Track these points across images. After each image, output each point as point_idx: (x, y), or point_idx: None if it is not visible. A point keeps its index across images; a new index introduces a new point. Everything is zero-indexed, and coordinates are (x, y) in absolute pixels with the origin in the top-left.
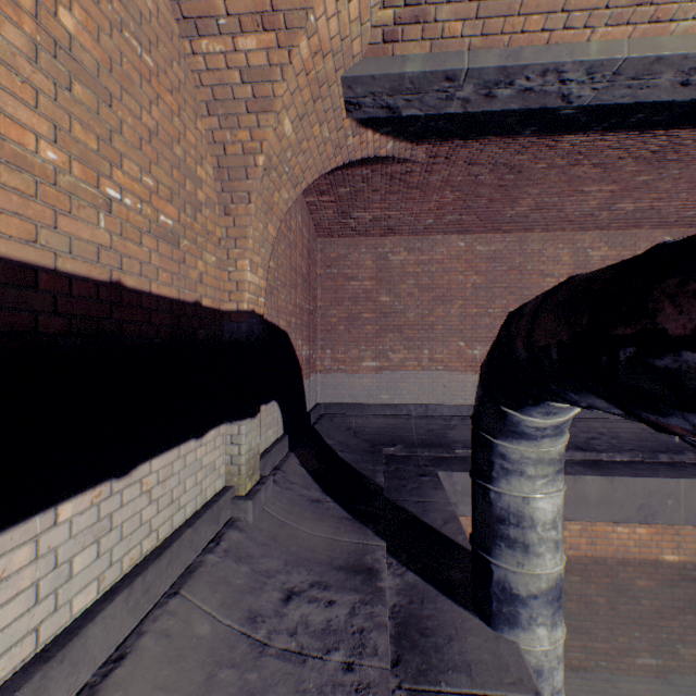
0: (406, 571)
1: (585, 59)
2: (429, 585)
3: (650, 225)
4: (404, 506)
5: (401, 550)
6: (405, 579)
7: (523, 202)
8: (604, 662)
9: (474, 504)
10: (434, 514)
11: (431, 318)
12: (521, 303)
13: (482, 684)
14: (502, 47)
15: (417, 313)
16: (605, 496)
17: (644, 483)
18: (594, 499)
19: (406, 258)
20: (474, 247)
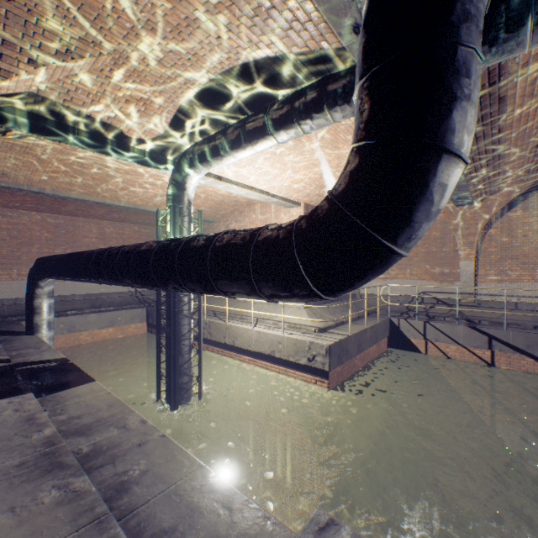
0: (3, 336)
1: (66, 196)
2: (12, 336)
3: (130, 222)
4: (1, 330)
5: (1, 335)
6: (3, 337)
7: (71, 207)
8: (98, 378)
9: (28, 308)
10: (17, 329)
11: (19, 253)
12: (74, 248)
13: (26, 340)
14: (40, 187)
15: (9, 250)
16: (98, 320)
17: (112, 313)
18: (94, 322)
19: (1, 219)
20: (48, 219)
